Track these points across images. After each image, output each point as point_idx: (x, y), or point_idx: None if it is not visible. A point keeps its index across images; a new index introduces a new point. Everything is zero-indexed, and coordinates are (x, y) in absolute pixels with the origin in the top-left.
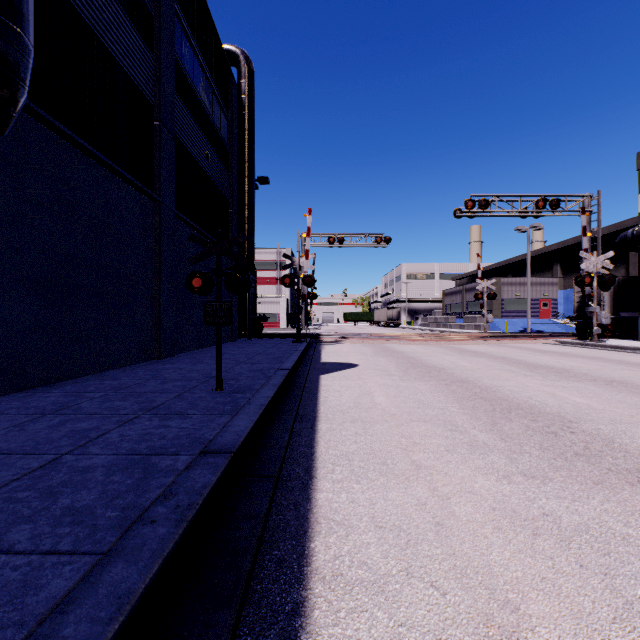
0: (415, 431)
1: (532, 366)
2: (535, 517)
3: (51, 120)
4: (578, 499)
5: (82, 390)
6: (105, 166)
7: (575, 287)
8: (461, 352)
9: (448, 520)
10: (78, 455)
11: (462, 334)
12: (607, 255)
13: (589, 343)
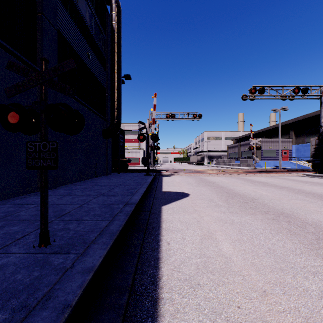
0: None
1: (317, 195)
2: None
3: None
4: None
5: None
6: None
7: (311, 142)
8: (252, 182)
9: None
10: None
11: (244, 170)
12: None
13: None
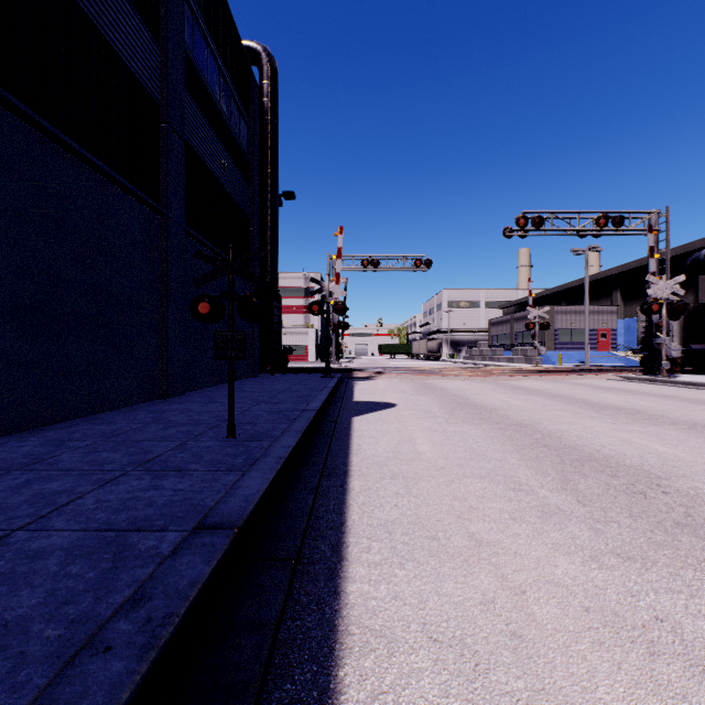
0: (470, 491)
1: (597, 406)
2: (646, 623)
3: (30, 113)
4: (697, 593)
5: (66, 437)
6: (100, 172)
7: (639, 316)
8: (513, 389)
9: (528, 629)
10: (34, 531)
11: (512, 368)
12: (677, 279)
13: (657, 379)
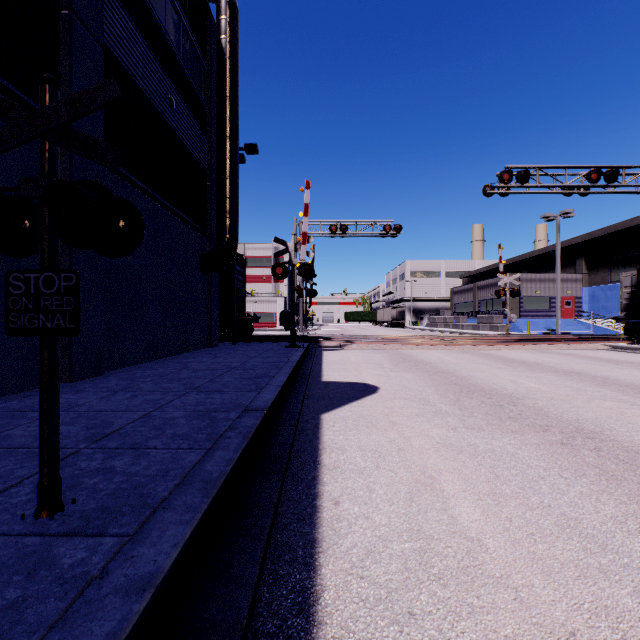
0: None
1: None
2: None
3: None
4: None
5: None
6: None
7: (623, 281)
8: (506, 362)
9: None
10: None
11: (486, 336)
12: None
13: None
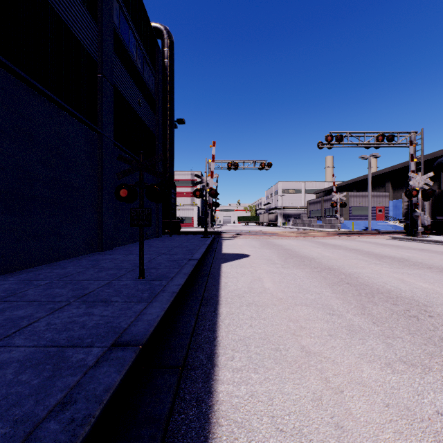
0: (300, 315)
1: (379, 256)
2: (431, 417)
3: (9, 65)
4: None
5: (33, 278)
6: (57, 105)
7: (403, 198)
8: (324, 245)
9: (346, 421)
10: (0, 347)
11: (322, 232)
12: (428, 175)
13: (415, 238)
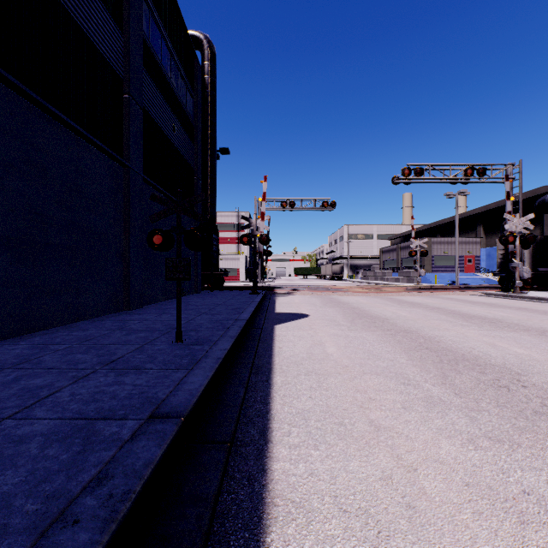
0: (369, 385)
1: (466, 316)
2: (516, 496)
3: (20, 86)
4: None
5: (48, 342)
6: (76, 132)
7: (498, 245)
8: (400, 303)
9: (420, 501)
10: (20, 419)
11: (398, 286)
12: (528, 217)
13: (512, 295)
